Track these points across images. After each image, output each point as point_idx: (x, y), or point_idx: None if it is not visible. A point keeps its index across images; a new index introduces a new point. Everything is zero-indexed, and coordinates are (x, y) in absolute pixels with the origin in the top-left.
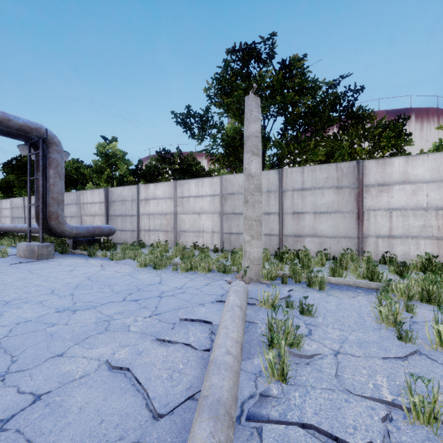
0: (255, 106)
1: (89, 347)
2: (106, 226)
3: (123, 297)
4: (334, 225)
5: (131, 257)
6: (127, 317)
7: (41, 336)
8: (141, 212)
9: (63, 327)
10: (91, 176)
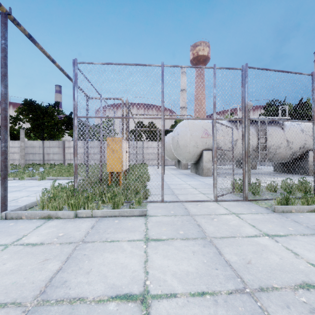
0: (22, 131)
1: None
2: None
3: None
4: (58, 157)
5: None
6: None
7: None
8: None
9: None
10: None
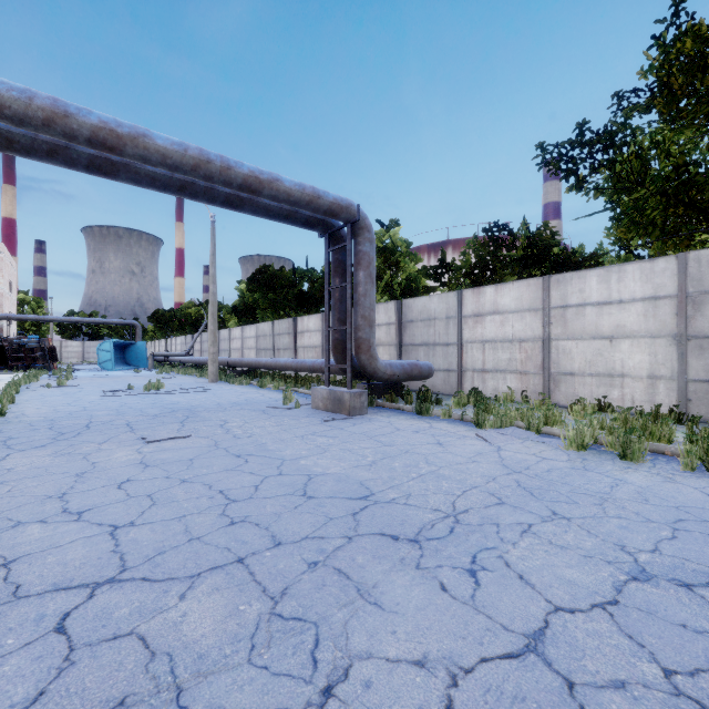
0: None
1: None
2: (425, 363)
3: None
4: None
5: (512, 424)
6: None
7: None
8: (466, 339)
9: None
10: None
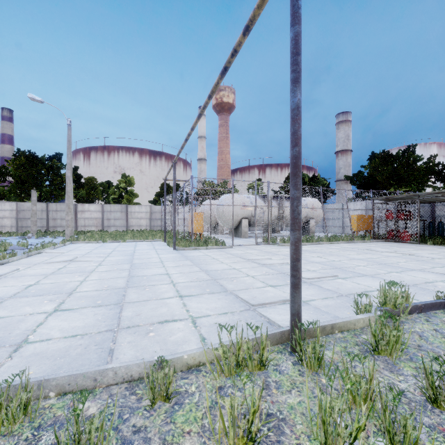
0: (35, 193)
1: None
2: None
3: None
4: None
5: None
6: None
7: None
8: None
9: None
10: None
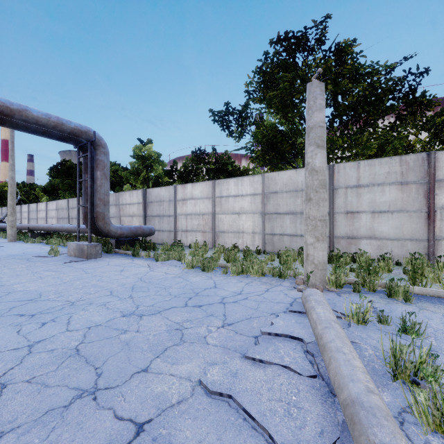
0: (319, 93)
1: (173, 362)
2: (147, 226)
3: (184, 302)
4: (397, 226)
5: (175, 258)
6: (199, 326)
7: (117, 344)
8: (178, 213)
9: (136, 335)
10: (127, 178)
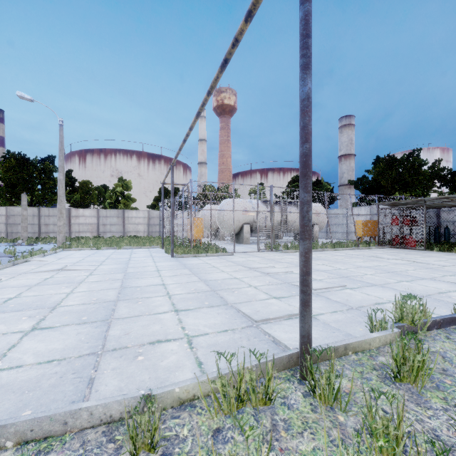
0: (25, 197)
1: None
2: None
3: None
4: None
5: None
6: None
7: None
8: None
9: None
10: None
